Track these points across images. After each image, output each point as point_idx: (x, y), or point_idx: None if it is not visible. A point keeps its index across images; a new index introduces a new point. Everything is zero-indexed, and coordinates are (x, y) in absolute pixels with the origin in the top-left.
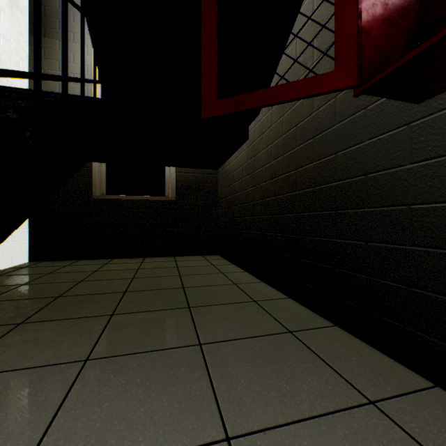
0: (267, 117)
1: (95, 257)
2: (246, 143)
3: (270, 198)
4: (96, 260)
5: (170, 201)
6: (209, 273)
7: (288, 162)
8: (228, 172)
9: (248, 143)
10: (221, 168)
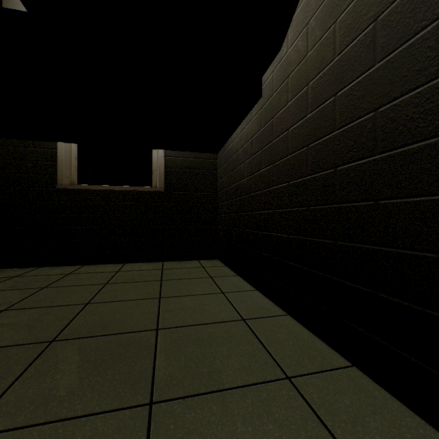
0: (296, 45)
1: (61, 263)
2: (257, 105)
3: (304, 177)
4: (61, 267)
5: (157, 192)
6: (203, 293)
7: (348, 102)
8: (230, 153)
9: (261, 102)
10: (222, 150)
